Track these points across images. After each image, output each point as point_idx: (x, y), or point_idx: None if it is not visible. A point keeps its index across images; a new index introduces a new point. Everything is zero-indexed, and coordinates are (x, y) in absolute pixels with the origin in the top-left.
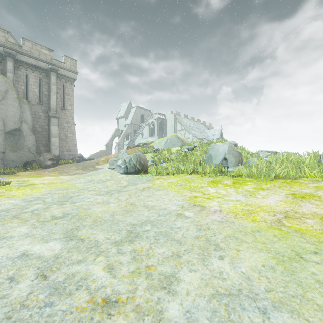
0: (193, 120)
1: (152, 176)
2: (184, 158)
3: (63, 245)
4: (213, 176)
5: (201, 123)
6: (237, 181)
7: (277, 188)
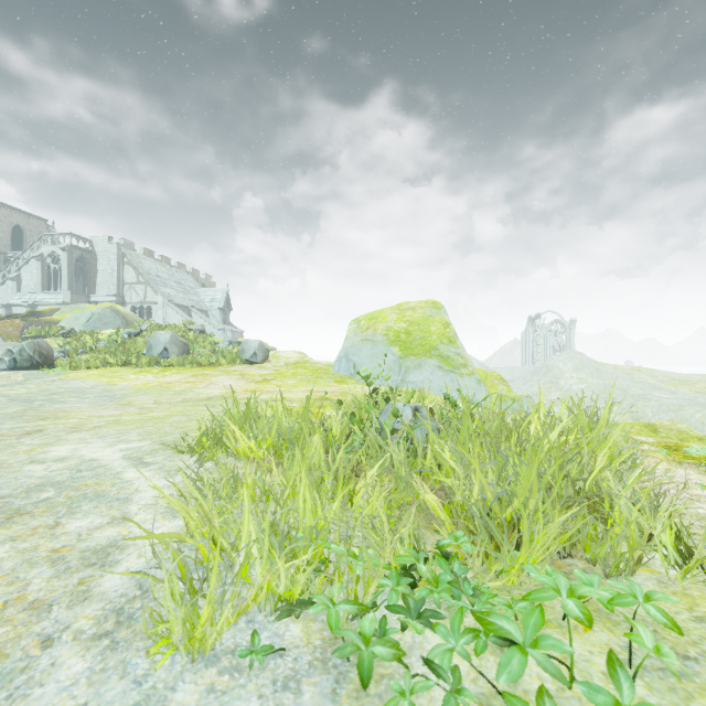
0: (167, 264)
1: (65, 370)
2: (120, 347)
3: (8, 398)
4: (147, 367)
5: (186, 272)
6: (166, 370)
7: (190, 372)
